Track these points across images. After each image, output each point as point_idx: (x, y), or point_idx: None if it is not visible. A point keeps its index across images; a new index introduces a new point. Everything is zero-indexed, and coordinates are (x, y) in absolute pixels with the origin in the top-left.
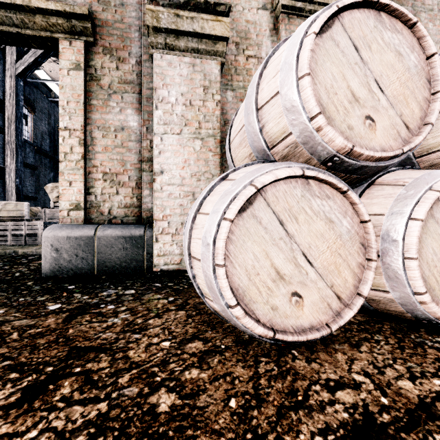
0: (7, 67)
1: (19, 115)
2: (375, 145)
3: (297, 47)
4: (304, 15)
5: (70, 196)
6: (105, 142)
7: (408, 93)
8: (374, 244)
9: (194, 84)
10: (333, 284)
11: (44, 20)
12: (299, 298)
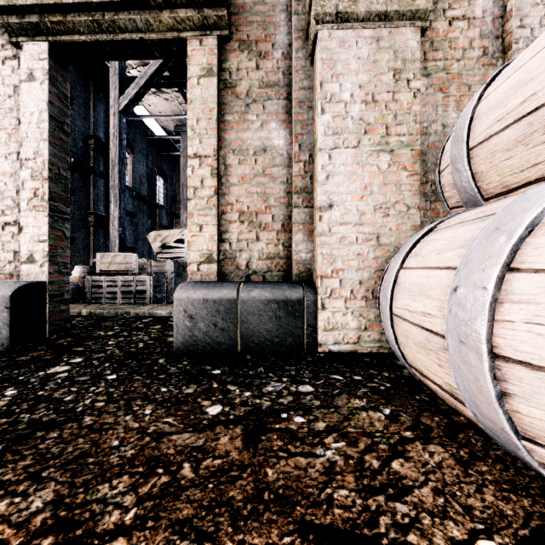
0: (111, 103)
1: (122, 156)
2: None
3: None
4: None
5: (200, 244)
6: (242, 170)
7: None
8: None
9: (379, 69)
10: None
11: (171, 17)
12: None
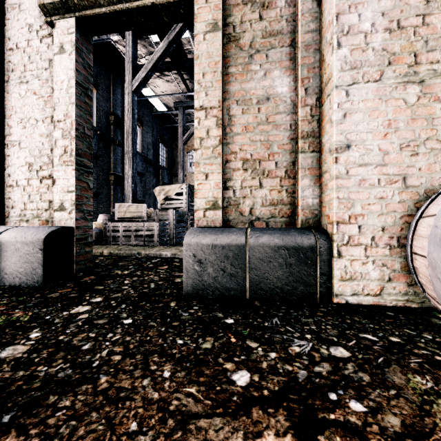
0: (126, 85)
1: (134, 127)
2: None
3: None
4: None
5: (206, 192)
6: (245, 120)
7: None
8: None
9: None
10: None
11: None
12: None
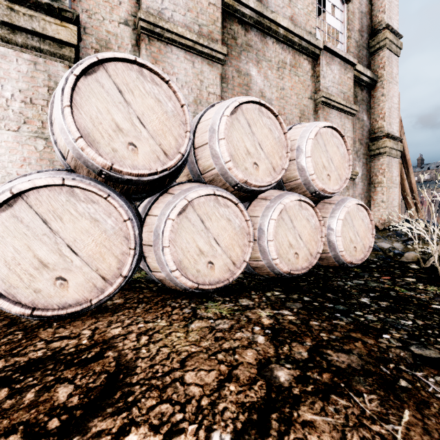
0: None
1: None
2: (137, 164)
3: (63, 82)
4: (164, 40)
5: None
6: None
7: (166, 130)
8: (132, 237)
9: (37, 83)
10: (99, 268)
11: None
12: (64, 281)
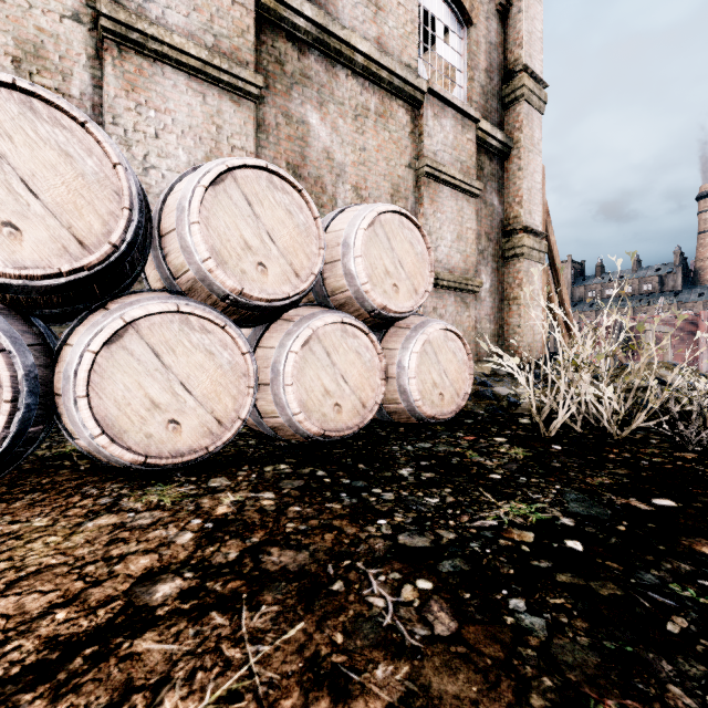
0: None
1: None
2: (21, 259)
3: None
4: (148, 54)
5: None
6: None
7: (82, 203)
8: (6, 381)
9: None
10: None
11: None
12: None
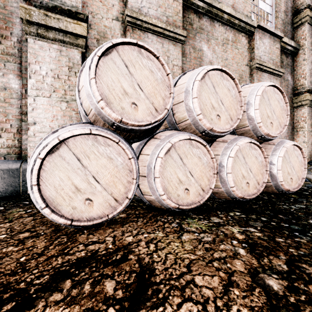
0: None
1: None
2: (137, 118)
3: (90, 61)
4: (142, 29)
5: None
6: None
7: (156, 92)
8: (134, 170)
9: (61, 64)
10: (112, 192)
11: None
12: (90, 201)
